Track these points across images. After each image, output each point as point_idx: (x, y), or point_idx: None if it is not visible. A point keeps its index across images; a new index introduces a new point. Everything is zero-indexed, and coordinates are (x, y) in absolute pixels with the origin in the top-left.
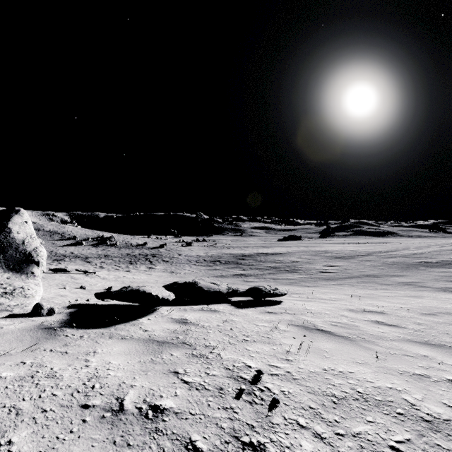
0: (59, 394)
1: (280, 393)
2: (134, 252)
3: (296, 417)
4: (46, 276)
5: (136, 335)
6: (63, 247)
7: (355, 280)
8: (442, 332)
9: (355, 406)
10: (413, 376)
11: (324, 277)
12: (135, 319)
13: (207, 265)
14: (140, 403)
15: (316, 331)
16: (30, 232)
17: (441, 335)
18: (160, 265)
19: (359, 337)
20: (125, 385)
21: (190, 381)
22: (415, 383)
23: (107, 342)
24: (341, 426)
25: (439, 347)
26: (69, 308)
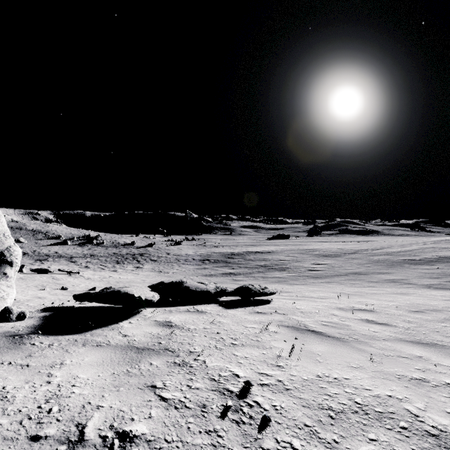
0: (5, 422)
1: (271, 408)
2: (121, 251)
3: (291, 438)
4: (26, 277)
5: (114, 341)
6: (46, 247)
7: (343, 277)
8: (432, 330)
9: (355, 421)
10: (411, 381)
11: (312, 275)
12: (115, 323)
13: (196, 264)
14: (106, 430)
15: (307, 332)
16: (3, 230)
17: (431, 333)
18: (148, 264)
19: (352, 337)
20: (90, 407)
21: (168, 397)
22: (415, 390)
23: (79, 350)
24: (341, 447)
25: (432, 347)
26: (43, 312)
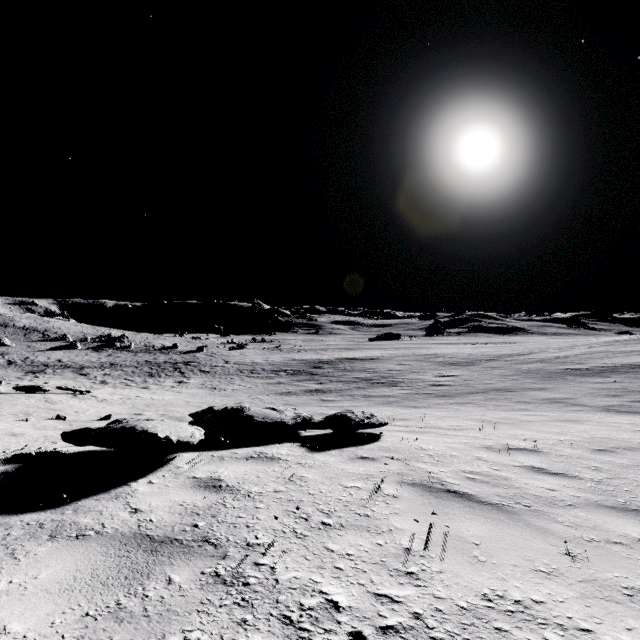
0: None
1: None
2: (157, 359)
3: None
4: (2, 399)
5: (113, 523)
6: (45, 352)
7: (481, 396)
8: (637, 483)
9: None
10: None
11: (437, 393)
12: (124, 484)
13: (268, 376)
14: None
15: (447, 495)
16: None
17: (638, 490)
18: (196, 377)
19: (520, 503)
20: None
21: None
22: None
23: (38, 551)
24: None
25: None
26: (5, 464)
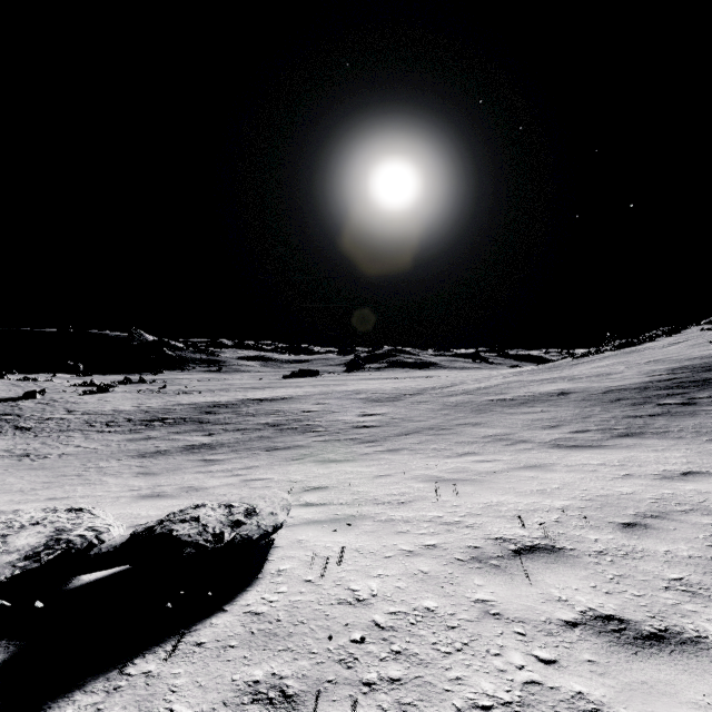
0: None
1: None
2: None
3: None
4: None
5: None
6: None
7: (415, 438)
8: None
9: None
10: None
11: (362, 438)
12: None
13: (132, 429)
14: None
15: None
16: None
17: None
18: (2, 439)
19: None
20: None
21: None
22: None
23: None
24: None
25: None
26: None
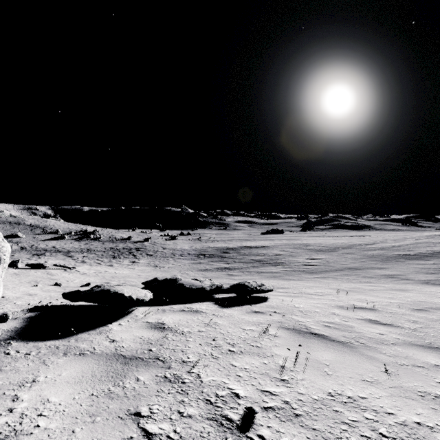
0: None
1: None
2: (118, 246)
3: None
4: (20, 272)
5: (100, 347)
6: (44, 241)
7: (338, 272)
8: None
9: None
10: (437, 400)
11: (307, 270)
12: (104, 325)
13: (192, 258)
14: None
15: (310, 336)
16: None
17: None
18: (144, 259)
19: (358, 341)
20: None
21: (154, 431)
22: None
23: (58, 361)
24: None
25: None
26: (29, 312)
